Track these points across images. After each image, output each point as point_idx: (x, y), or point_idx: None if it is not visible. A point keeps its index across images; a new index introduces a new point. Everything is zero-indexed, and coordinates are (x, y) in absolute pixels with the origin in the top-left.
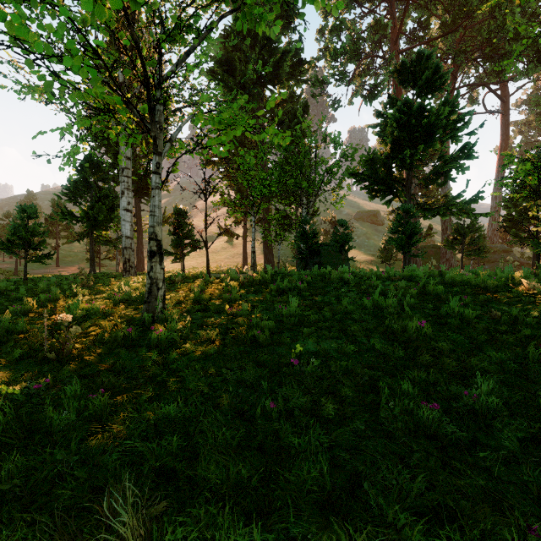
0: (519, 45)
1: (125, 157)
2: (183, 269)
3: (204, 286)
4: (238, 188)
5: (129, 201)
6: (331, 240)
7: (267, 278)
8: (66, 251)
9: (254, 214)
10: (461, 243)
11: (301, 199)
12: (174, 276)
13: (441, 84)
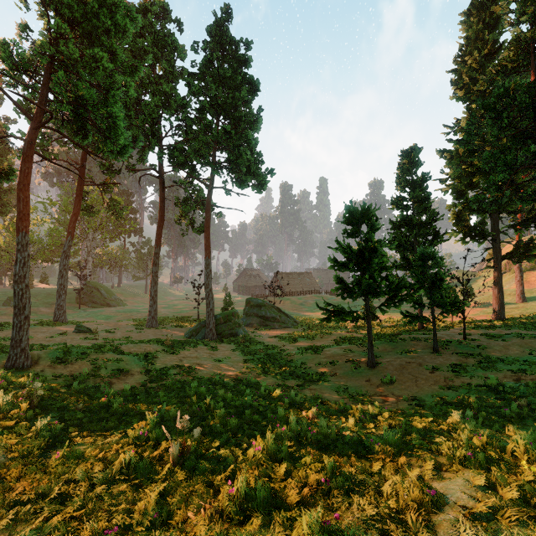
0: None
1: None
2: None
3: None
4: None
5: None
6: None
7: None
8: None
9: None
10: None
11: None
12: None
13: None
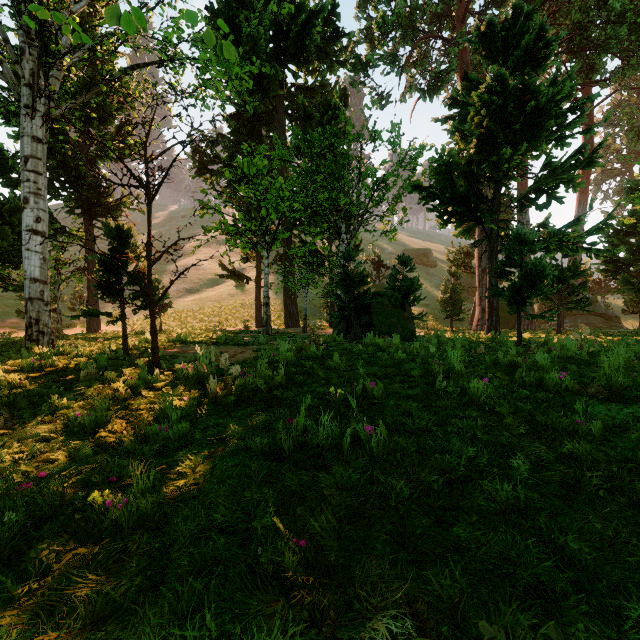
0: (625, 28)
1: (30, 137)
2: (124, 341)
3: (105, 412)
4: (248, 210)
5: (39, 216)
6: (387, 287)
7: (277, 381)
8: (3, 298)
9: (268, 246)
10: (558, 291)
11: (338, 225)
12: (87, 363)
13: (545, 59)
